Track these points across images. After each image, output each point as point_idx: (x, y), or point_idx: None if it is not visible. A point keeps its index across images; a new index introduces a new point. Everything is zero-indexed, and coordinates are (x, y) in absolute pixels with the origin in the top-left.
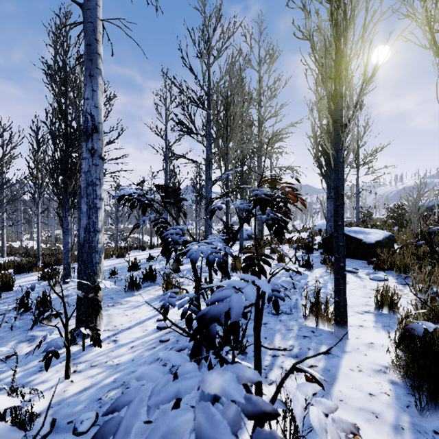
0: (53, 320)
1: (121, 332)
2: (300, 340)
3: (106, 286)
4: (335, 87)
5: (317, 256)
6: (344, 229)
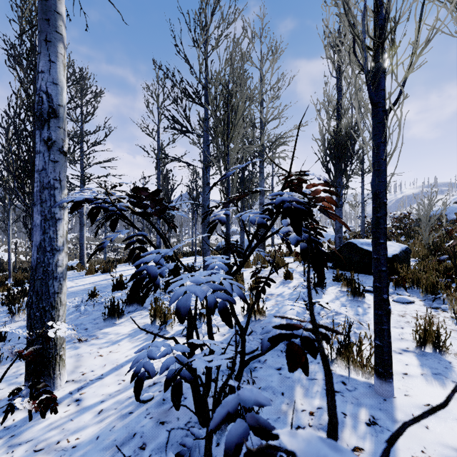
0: (1, 365)
1: (89, 384)
2: None
3: (58, 333)
4: (375, 59)
5: (326, 270)
6: (356, 241)
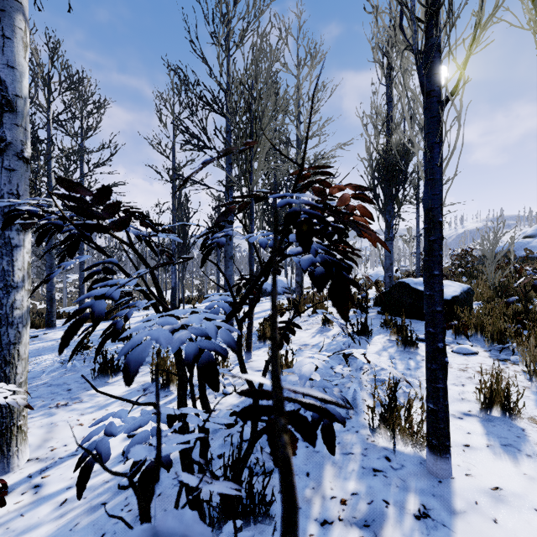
0: None
1: (56, 464)
2: (368, 480)
3: None
4: (427, 35)
5: (373, 316)
6: (409, 280)
